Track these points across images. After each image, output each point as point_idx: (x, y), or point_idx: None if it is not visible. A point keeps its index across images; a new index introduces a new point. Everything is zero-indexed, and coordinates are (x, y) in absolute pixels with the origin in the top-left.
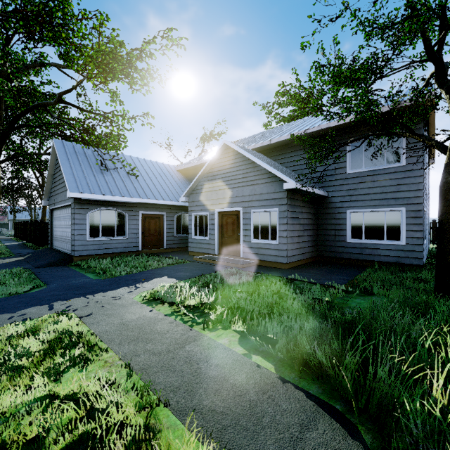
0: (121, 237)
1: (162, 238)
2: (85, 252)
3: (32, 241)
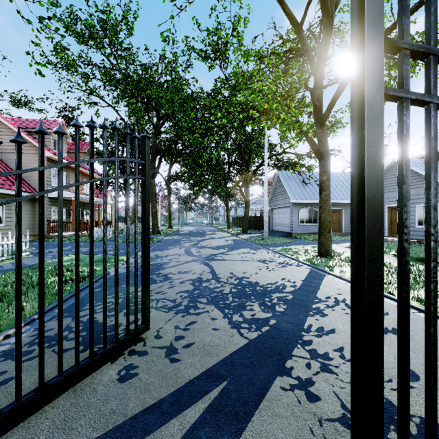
0: (316, 224)
1: (340, 226)
2: (297, 231)
3: (252, 227)
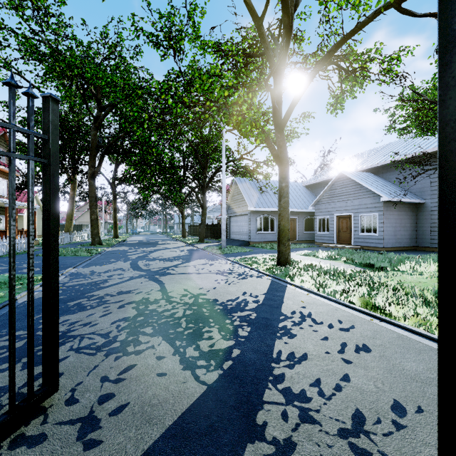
0: (272, 232)
1: (295, 234)
2: (255, 239)
3: (209, 236)
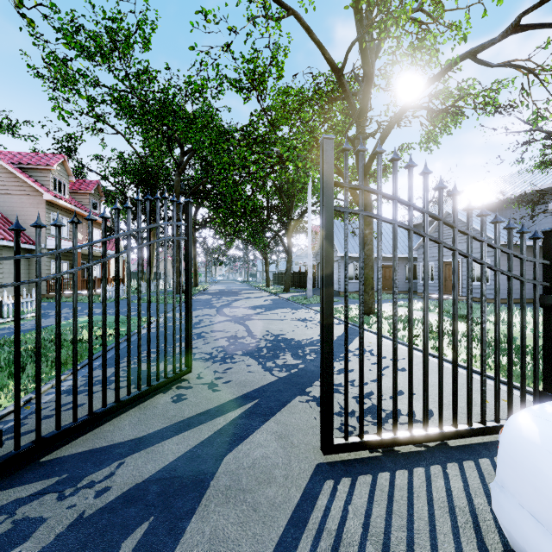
0: None
1: None
2: None
3: (295, 285)
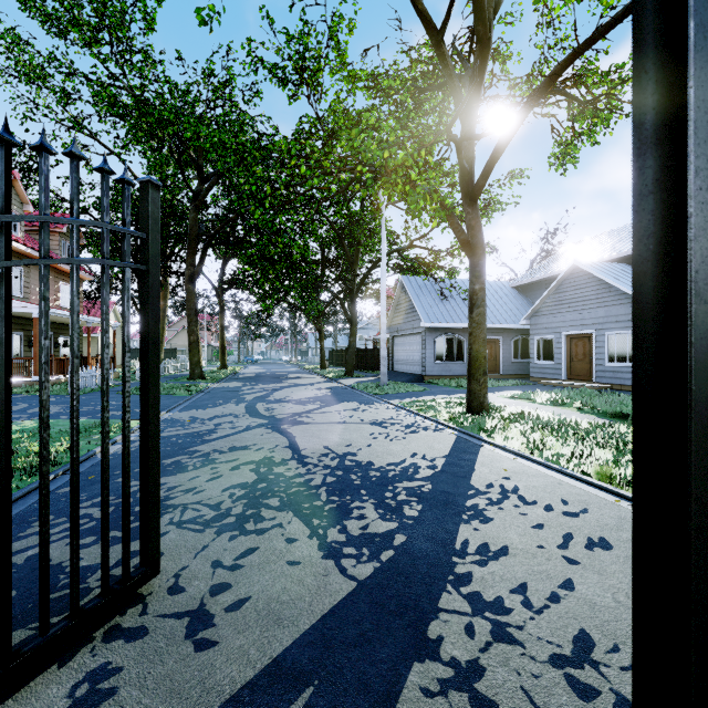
0: (460, 361)
1: (497, 364)
2: (433, 372)
3: (360, 367)
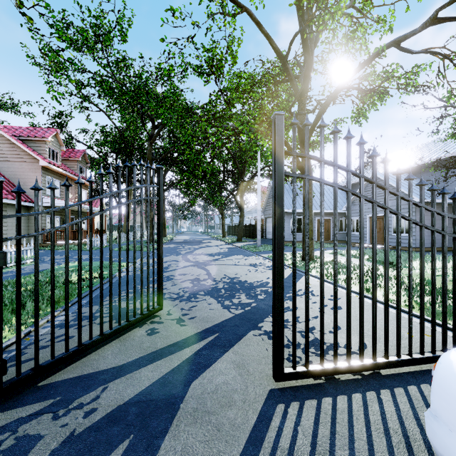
0: None
1: (329, 234)
2: (289, 239)
3: (247, 236)
